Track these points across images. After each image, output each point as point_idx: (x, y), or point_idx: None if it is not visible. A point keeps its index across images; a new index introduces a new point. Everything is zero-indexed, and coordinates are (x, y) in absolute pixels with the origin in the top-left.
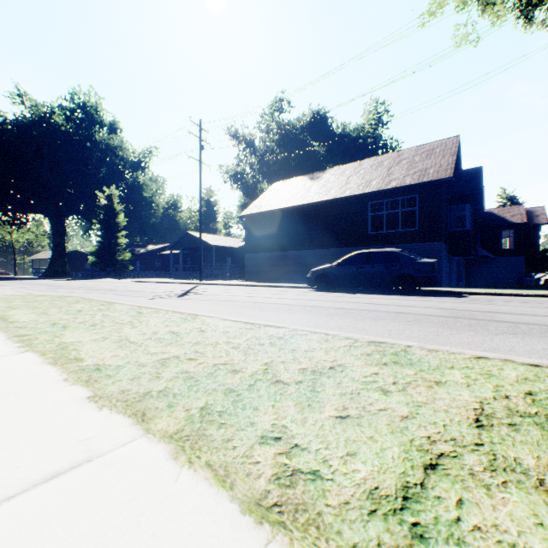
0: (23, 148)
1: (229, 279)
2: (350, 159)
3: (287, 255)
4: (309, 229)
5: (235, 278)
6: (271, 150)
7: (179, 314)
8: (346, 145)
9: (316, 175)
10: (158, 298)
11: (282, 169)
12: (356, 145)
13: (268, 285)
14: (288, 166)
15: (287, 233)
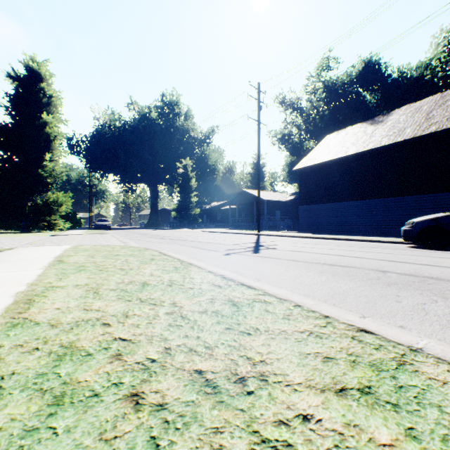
0: (134, 139)
1: (282, 230)
2: (411, 101)
3: (346, 206)
4: (375, 177)
5: (287, 229)
6: (317, 108)
7: (329, 328)
8: (404, 88)
9: (378, 120)
10: (233, 253)
11: (329, 125)
12: (421, 84)
13: (337, 238)
14: (335, 121)
15: (346, 182)
